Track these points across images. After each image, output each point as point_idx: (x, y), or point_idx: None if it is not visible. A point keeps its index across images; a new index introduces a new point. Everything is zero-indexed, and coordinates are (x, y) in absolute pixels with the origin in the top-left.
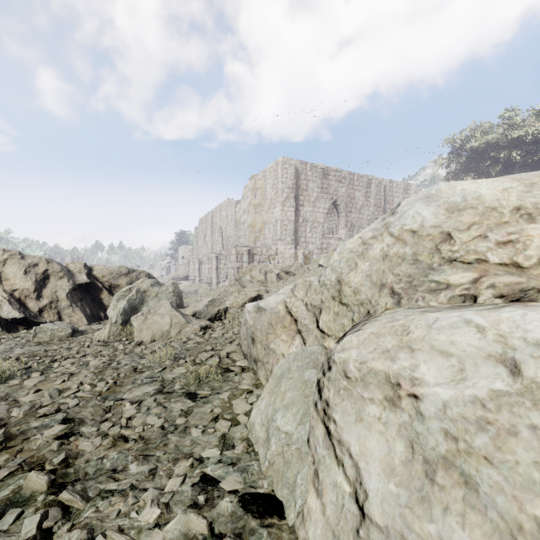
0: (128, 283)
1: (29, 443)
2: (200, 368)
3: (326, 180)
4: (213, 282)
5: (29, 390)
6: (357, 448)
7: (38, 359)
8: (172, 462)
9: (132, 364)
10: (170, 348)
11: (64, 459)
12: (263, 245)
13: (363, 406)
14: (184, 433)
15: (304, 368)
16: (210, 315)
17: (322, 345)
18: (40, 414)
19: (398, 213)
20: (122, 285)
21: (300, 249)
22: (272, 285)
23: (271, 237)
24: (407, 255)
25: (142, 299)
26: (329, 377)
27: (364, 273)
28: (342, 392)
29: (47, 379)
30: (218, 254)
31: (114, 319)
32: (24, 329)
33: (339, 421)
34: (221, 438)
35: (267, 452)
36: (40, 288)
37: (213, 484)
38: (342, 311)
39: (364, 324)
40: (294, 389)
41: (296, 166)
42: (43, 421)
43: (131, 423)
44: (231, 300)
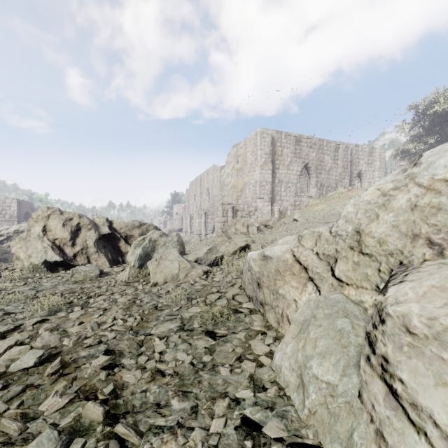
0: (140, 234)
1: (80, 371)
2: (214, 309)
3: (298, 147)
4: (202, 233)
5: (73, 322)
6: (444, 417)
7: (77, 295)
8: (210, 401)
9: (153, 303)
10: (183, 289)
11: (113, 390)
12: (244, 202)
13: (444, 368)
14: (213, 371)
15: (333, 316)
16: (209, 261)
17: (343, 293)
18: (87, 345)
19: (423, 164)
20: (135, 236)
21: (276, 206)
22: (254, 236)
23: (251, 196)
24: (444, 204)
25: (153, 247)
26: (383, 331)
27: (389, 224)
28: (406, 349)
29: (86, 313)
30: (206, 210)
31: (132, 263)
32: (62, 270)
33: (409, 381)
34: (249, 378)
35: (304, 399)
36: (74, 238)
37: (256, 429)
38: (363, 261)
39: (406, 275)
40: (327, 337)
41: (273, 135)
42: (89, 351)
43: (163, 357)
44: (223, 249)
